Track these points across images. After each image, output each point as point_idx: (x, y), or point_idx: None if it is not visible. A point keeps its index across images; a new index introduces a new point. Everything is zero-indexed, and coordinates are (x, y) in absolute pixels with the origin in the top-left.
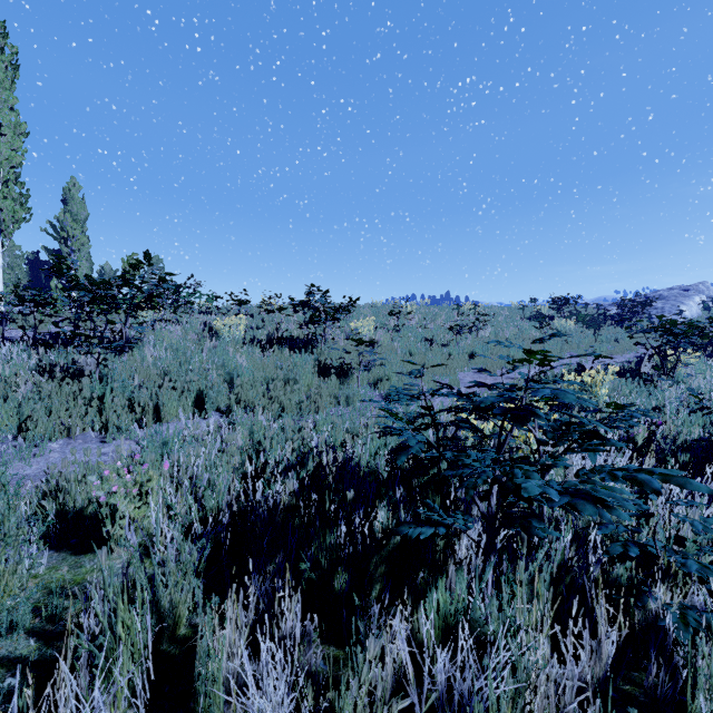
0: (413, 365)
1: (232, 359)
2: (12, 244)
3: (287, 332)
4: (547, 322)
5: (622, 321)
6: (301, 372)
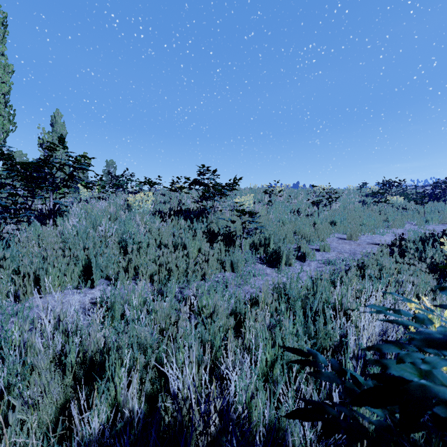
0: (287, 232)
1: (132, 227)
2: (21, 153)
3: (186, 206)
4: (386, 198)
5: (436, 198)
6: (189, 240)
